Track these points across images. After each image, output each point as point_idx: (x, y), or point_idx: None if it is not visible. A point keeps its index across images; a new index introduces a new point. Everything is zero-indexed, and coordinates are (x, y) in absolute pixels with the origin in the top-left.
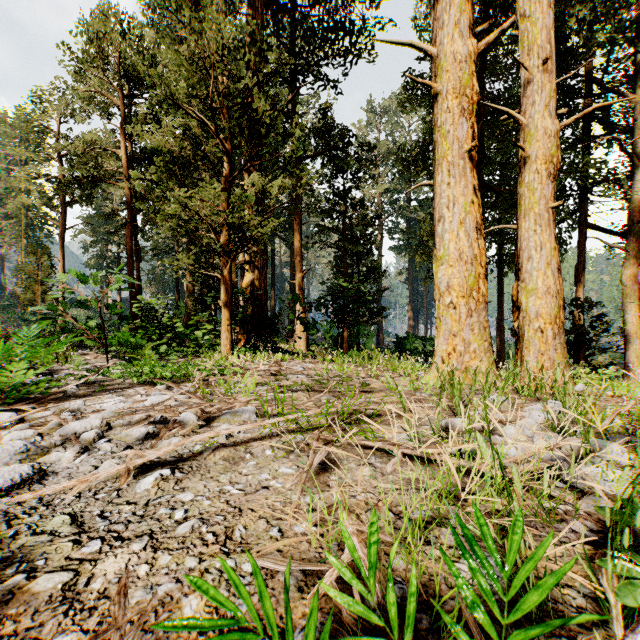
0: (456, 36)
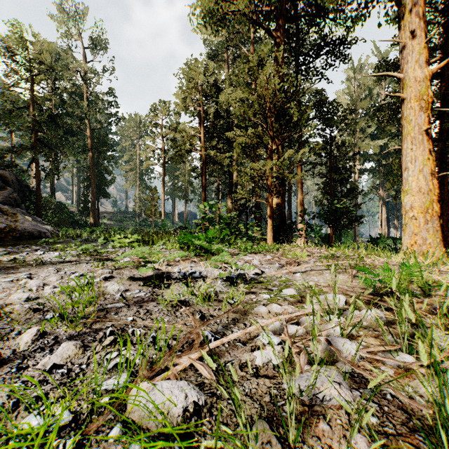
0: (416, 67)
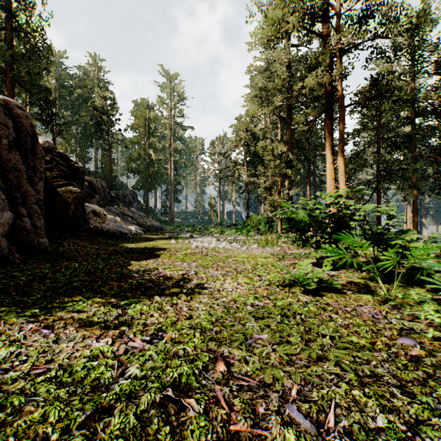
0: (329, 164)
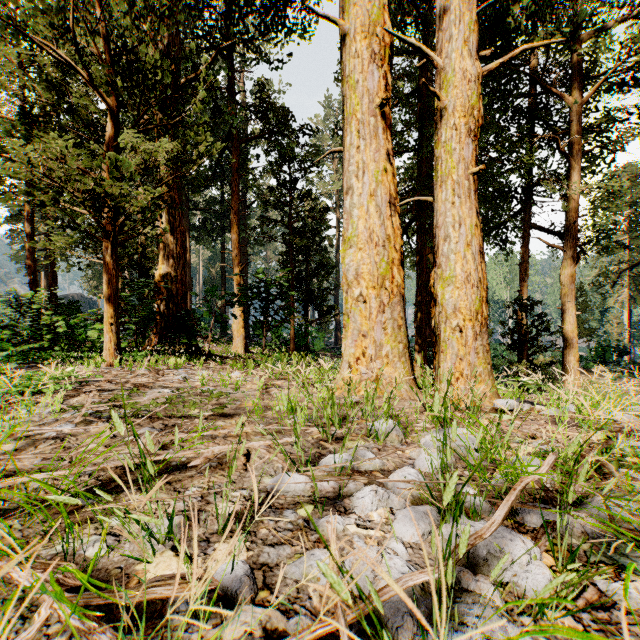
0: None
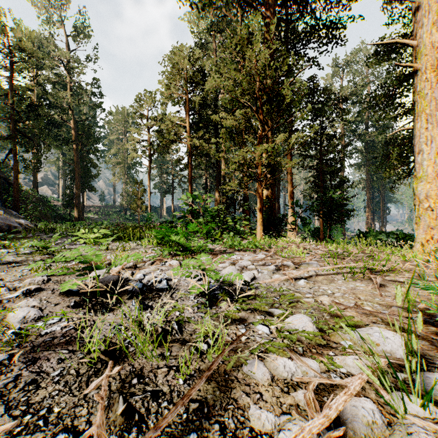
0: (433, 31)
